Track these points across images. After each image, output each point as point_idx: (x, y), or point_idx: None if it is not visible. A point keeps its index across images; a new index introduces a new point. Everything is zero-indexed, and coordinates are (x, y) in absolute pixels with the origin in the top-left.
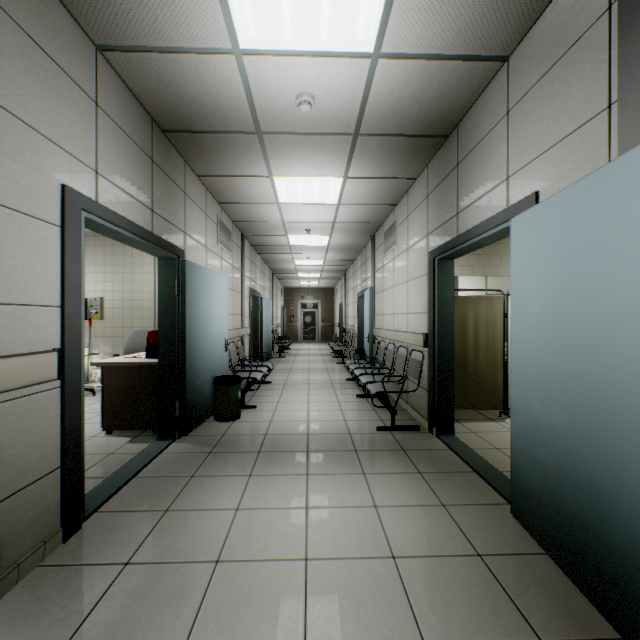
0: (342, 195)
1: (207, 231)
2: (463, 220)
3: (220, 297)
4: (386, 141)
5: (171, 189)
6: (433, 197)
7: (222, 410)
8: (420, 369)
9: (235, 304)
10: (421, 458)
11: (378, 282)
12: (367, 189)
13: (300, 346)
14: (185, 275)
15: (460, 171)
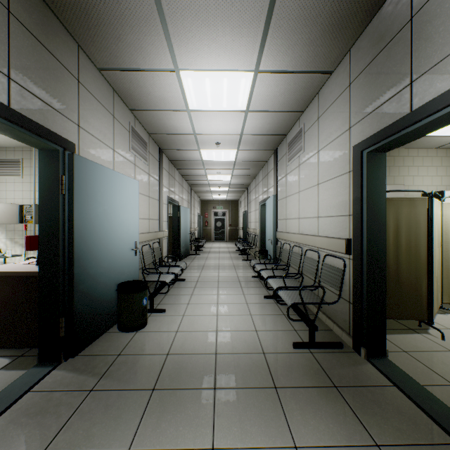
0: (251, 99)
1: (115, 134)
2: (426, 86)
3: (128, 200)
4: (311, 2)
5: (52, 66)
6: (360, 81)
7: (125, 319)
8: (341, 278)
9: (152, 210)
10: (365, 406)
11: (280, 190)
12: (277, 89)
13: (212, 245)
14: (72, 171)
15: (418, 23)
